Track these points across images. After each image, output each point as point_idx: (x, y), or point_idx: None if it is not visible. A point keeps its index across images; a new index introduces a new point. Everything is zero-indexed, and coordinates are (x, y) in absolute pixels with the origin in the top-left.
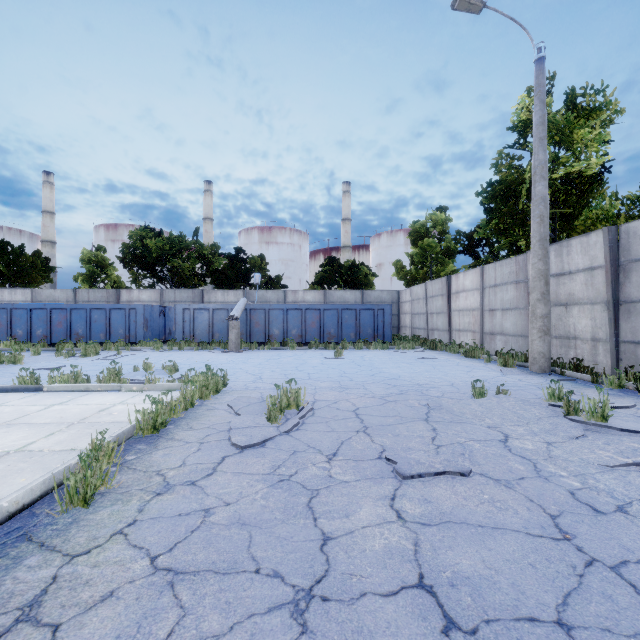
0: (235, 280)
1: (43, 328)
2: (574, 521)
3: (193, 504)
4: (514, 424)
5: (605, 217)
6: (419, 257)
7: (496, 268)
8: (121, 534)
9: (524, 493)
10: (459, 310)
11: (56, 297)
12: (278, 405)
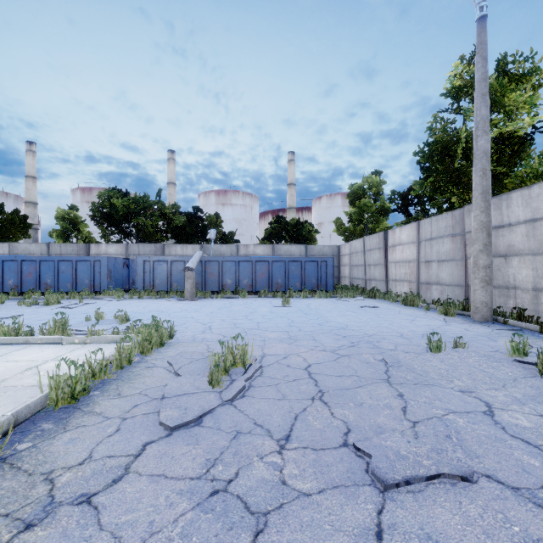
0: (193, 235)
1: (14, 278)
2: None
3: None
4: (489, 387)
5: (534, 175)
6: (357, 215)
7: (432, 223)
8: None
9: None
10: (395, 262)
11: (31, 250)
12: (222, 364)
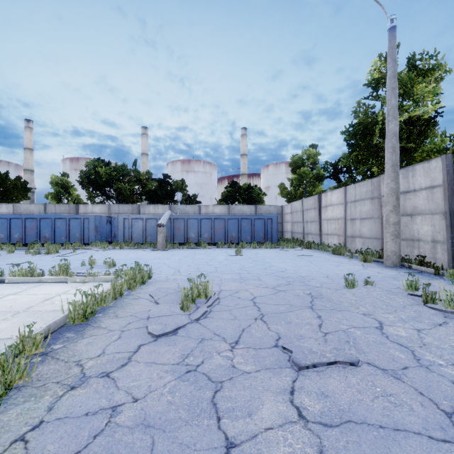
0: (163, 198)
1: (19, 233)
2: None
3: (102, 400)
4: (384, 312)
5: (437, 150)
6: (297, 181)
7: (356, 188)
8: (21, 441)
9: (412, 385)
10: (327, 219)
11: (31, 210)
12: (190, 295)
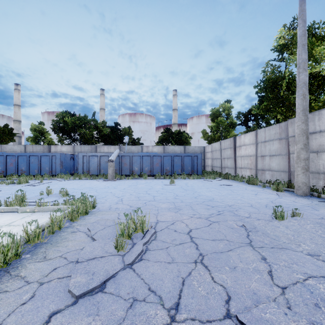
0: (114, 140)
1: (2, 166)
2: None
3: None
4: None
5: None
6: (215, 127)
7: (265, 131)
8: None
9: None
10: (241, 156)
11: (14, 149)
12: (126, 231)
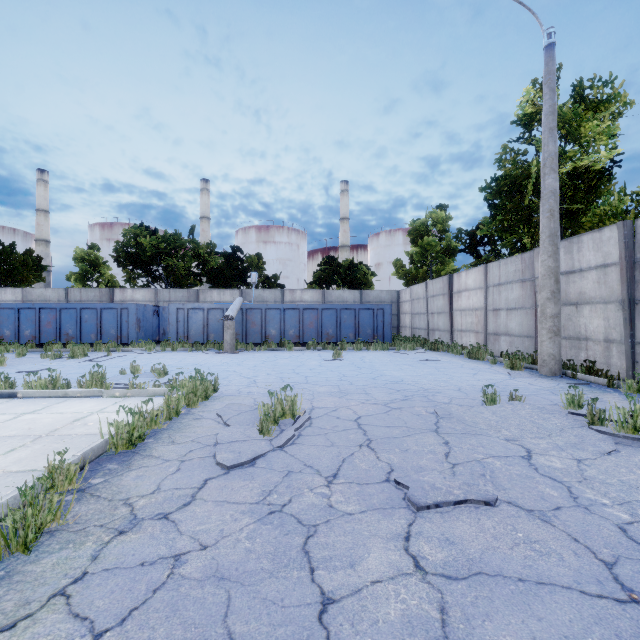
0: (231, 279)
1: (31, 328)
2: (636, 572)
3: (161, 548)
4: (535, 436)
5: (614, 213)
6: (419, 256)
7: (500, 266)
8: (62, 596)
9: (565, 529)
10: (461, 310)
11: (47, 296)
12: (272, 414)
